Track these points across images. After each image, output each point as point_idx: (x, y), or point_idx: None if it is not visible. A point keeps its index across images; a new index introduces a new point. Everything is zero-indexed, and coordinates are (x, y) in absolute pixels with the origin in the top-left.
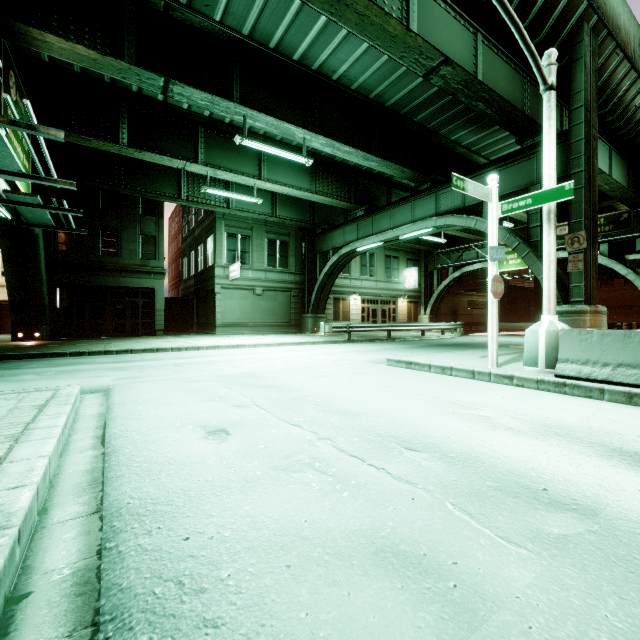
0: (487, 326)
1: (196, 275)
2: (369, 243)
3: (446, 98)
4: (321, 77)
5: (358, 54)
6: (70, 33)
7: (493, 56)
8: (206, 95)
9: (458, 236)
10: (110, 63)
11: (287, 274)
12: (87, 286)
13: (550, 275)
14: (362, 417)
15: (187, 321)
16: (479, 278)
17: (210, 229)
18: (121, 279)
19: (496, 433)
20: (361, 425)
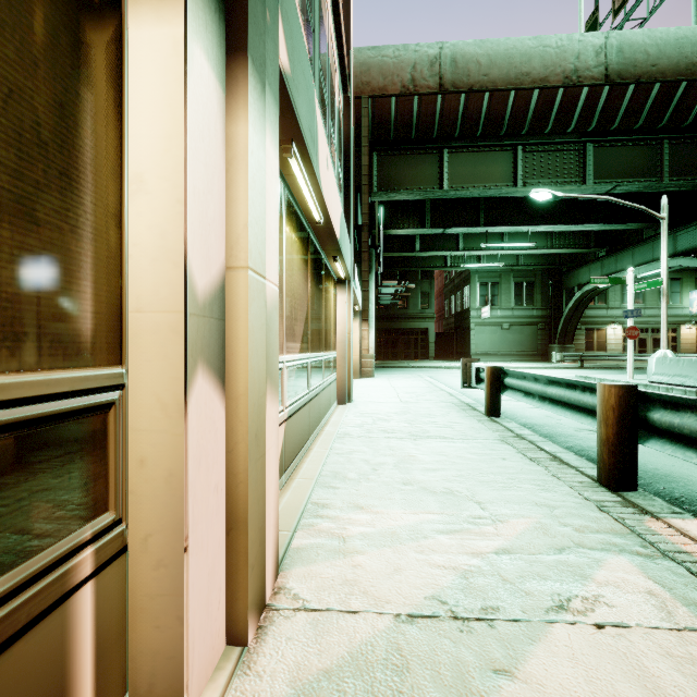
0: None
1: (455, 315)
2: None
3: None
4: None
5: None
6: (404, 223)
7: (685, 147)
8: (464, 229)
9: None
10: (420, 231)
11: (533, 310)
12: (389, 328)
13: (662, 326)
14: None
15: (448, 350)
16: None
17: (466, 281)
18: (408, 323)
19: None
20: None
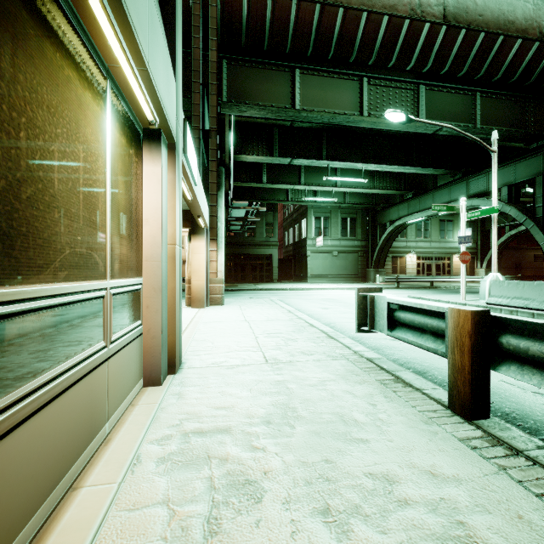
0: None
1: (294, 244)
2: (415, 218)
3: None
4: (373, 129)
5: None
6: (254, 151)
7: (491, 101)
8: (309, 161)
9: None
10: (268, 159)
11: (355, 241)
12: (238, 254)
13: (493, 251)
14: None
15: (287, 274)
16: None
17: (303, 215)
18: (255, 250)
19: None
20: None
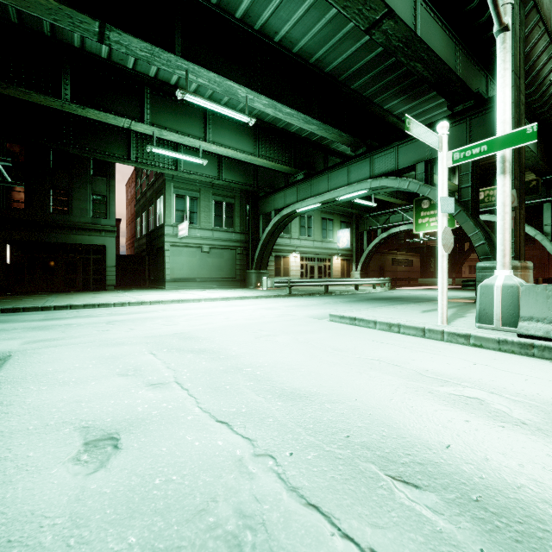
0: (410, 281)
1: (148, 234)
2: (308, 204)
3: (382, 65)
4: (263, 38)
5: (300, 14)
6: None
7: (430, 19)
8: (145, 45)
9: (385, 202)
10: (38, 1)
11: (233, 233)
12: (38, 243)
13: (505, 227)
14: (315, 403)
15: (140, 277)
16: (402, 239)
17: (160, 191)
18: (72, 236)
19: (510, 434)
20: (316, 420)
